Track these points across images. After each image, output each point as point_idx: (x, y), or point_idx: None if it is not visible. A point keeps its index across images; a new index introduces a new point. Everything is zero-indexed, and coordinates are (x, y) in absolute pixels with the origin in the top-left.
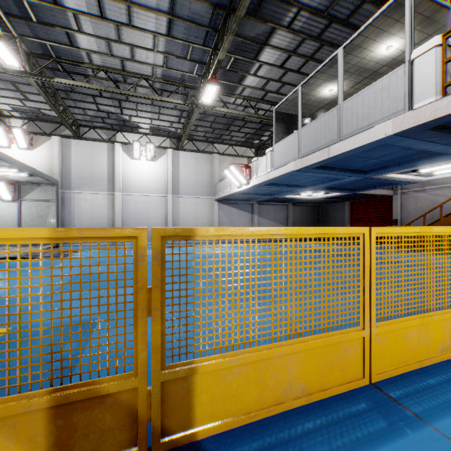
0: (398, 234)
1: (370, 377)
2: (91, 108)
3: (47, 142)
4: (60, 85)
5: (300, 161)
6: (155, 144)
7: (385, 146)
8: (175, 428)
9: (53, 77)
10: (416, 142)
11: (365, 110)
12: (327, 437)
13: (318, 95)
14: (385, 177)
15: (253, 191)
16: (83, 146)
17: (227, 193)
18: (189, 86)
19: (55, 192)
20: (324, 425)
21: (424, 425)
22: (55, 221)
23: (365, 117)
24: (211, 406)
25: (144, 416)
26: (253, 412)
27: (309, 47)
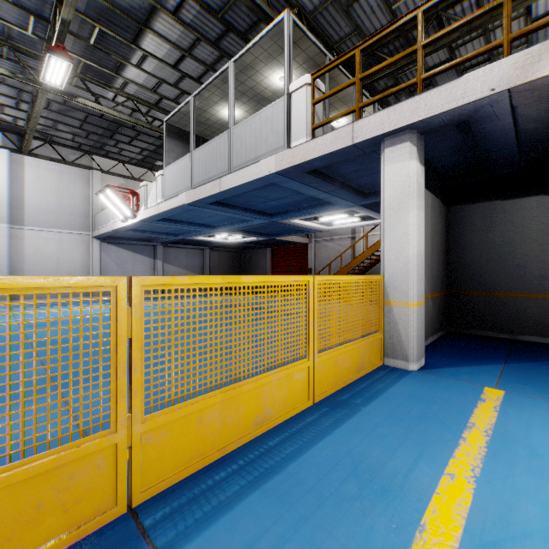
0: (188, 286)
1: (131, 499)
2: None
3: None
4: None
5: (192, 192)
6: None
7: (277, 186)
8: None
9: None
10: (302, 186)
11: (252, 140)
12: None
13: (218, 115)
14: (293, 223)
15: (148, 228)
16: None
17: (109, 228)
18: (25, 50)
19: None
20: None
21: None
22: None
23: (252, 148)
24: None
25: None
26: None
27: (206, 53)
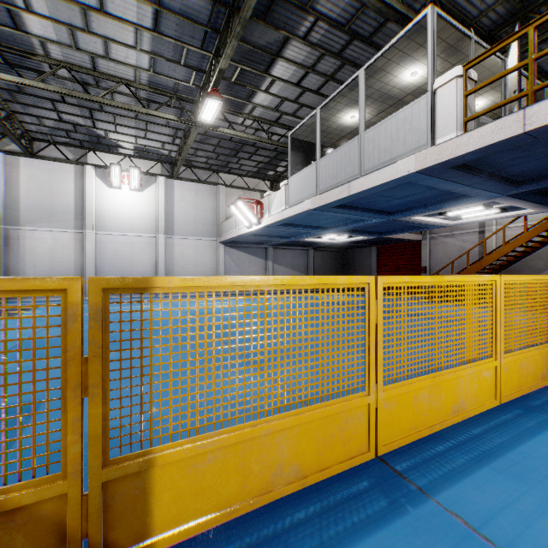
0: (408, 284)
1: (376, 449)
2: (50, 116)
3: None
4: (2, 82)
5: (318, 197)
6: (141, 169)
7: (409, 184)
8: (125, 541)
9: None
10: (440, 182)
11: (387, 142)
12: (319, 527)
13: (339, 122)
14: (412, 220)
15: (266, 232)
16: (39, 168)
17: (234, 234)
18: (185, 98)
19: None
20: (317, 513)
21: (427, 499)
22: None
23: (387, 150)
24: (175, 506)
25: (76, 531)
26: (232, 507)
27: (328, 65)
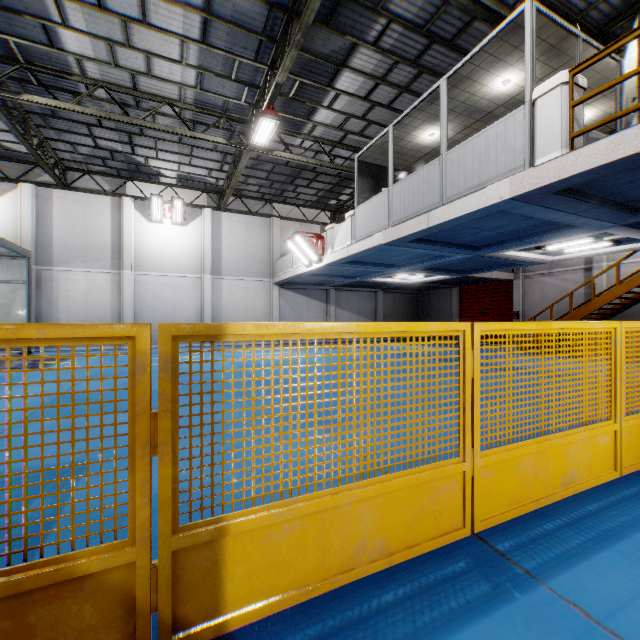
0: (509, 331)
1: (472, 525)
2: (86, 143)
3: (13, 192)
4: (35, 106)
5: (391, 230)
6: (185, 200)
7: (501, 213)
8: (195, 618)
9: (22, 93)
10: (540, 210)
11: (475, 164)
12: (411, 612)
13: (415, 141)
14: (503, 256)
15: (328, 271)
16: (72, 201)
17: (291, 274)
18: (236, 118)
19: (26, 268)
20: (408, 596)
21: (537, 585)
22: (26, 314)
23: (475, 173)
24: (249, 582)
25: (145, 604)
26: (311, 585)
27: (403, 74)
